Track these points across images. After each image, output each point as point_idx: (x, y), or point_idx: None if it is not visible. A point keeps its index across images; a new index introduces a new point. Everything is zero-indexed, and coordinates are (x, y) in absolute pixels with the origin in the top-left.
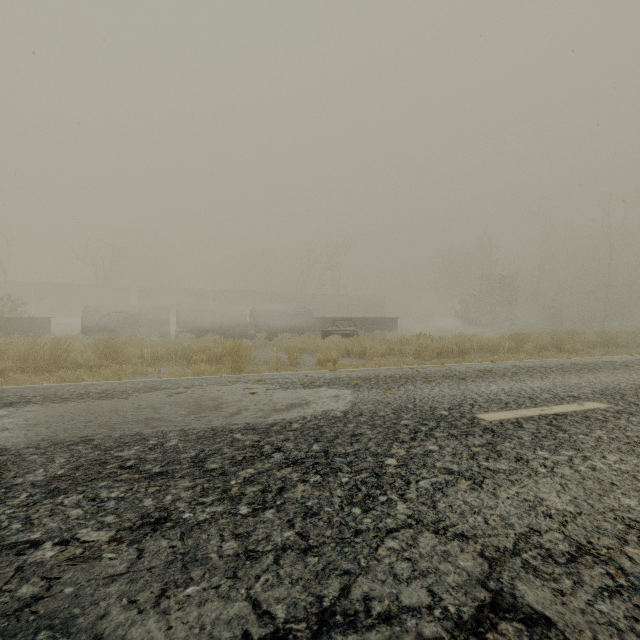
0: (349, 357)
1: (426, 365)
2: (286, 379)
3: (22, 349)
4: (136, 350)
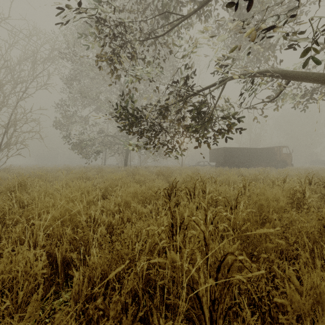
0: None
1: None
2: None
3: None
4: None
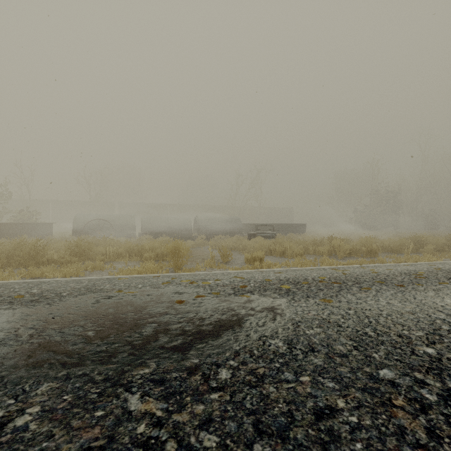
0: (271, 255)
1: (345, 265)
2: (217, 280)
3: (10, 248)
4: (102, 248)
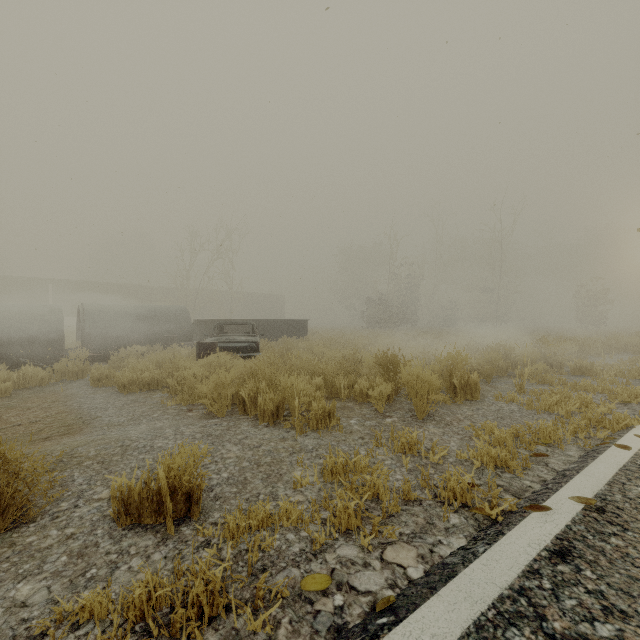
0: (245, 413)
1: (548, 516)
2: None
3: None
4: None
